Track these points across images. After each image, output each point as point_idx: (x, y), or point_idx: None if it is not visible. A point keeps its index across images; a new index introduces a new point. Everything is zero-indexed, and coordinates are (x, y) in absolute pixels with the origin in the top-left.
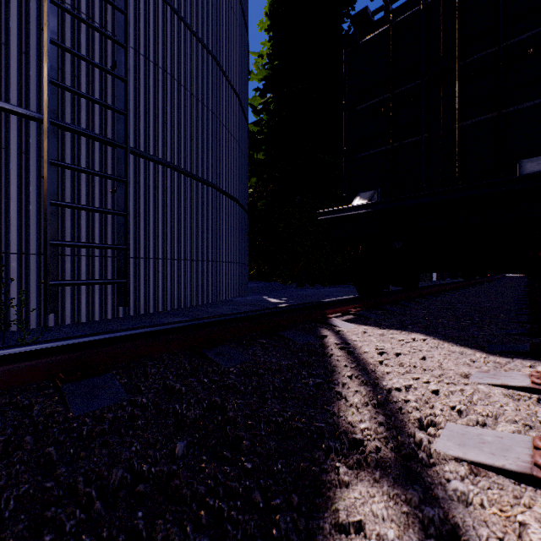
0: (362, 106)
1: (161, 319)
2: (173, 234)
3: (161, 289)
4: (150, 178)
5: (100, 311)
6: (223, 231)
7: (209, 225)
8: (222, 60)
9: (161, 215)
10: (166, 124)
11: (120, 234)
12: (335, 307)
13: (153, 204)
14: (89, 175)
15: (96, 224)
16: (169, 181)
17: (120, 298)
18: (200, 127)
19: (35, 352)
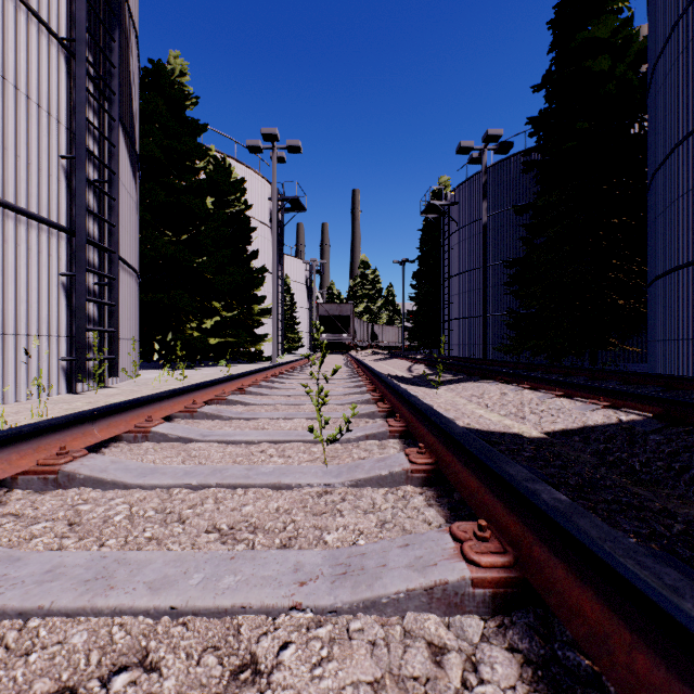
0: None
1: None
2: None
3: None
4: None
5: None
6: None
7: None
8: None
9: None
10: None
11: None
12: None
13: None
14: None
15: None
16: None
17: None
18: None
19: (663, 377)
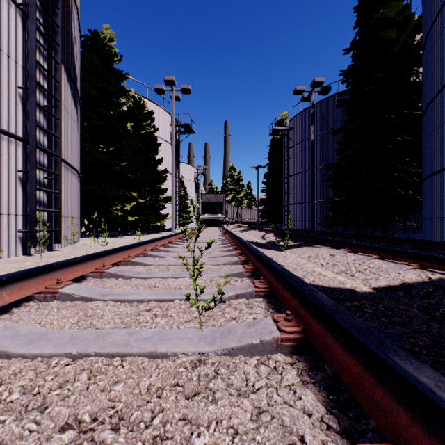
0: None
1: None
2: None
3: None
4: None
5: None
6: None
7: None
8: None
9: None
10: None
11: None
12: None
13: None
14: None
15: None
16: None
17: None
18: None
19: (444, 244)
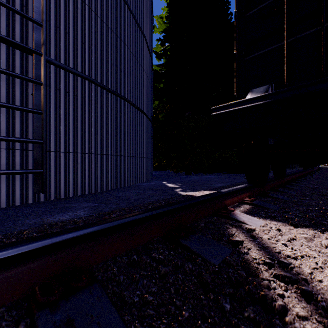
0: (252, 11)
1: (73, 205)
2: (91, 133)
3: (80, 177)
4: (70, 87)
5: (20, 197)
6: (133, 133)
7: (121, 128)
8: (132, 6)
9: (80, 118)
10: (85, 45)
11: (37, 130)
12: (231, 196)
13: (72, 108)
14: (9, 78)
15: (17, 121)
16: (87, 90)
17: (37, 186)
18: (114, 52)
19: None
